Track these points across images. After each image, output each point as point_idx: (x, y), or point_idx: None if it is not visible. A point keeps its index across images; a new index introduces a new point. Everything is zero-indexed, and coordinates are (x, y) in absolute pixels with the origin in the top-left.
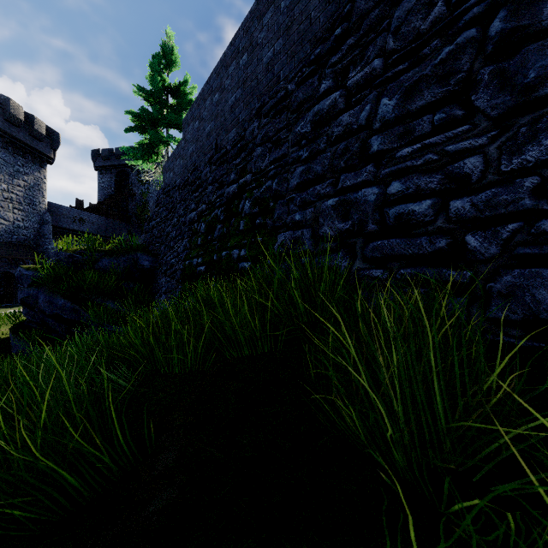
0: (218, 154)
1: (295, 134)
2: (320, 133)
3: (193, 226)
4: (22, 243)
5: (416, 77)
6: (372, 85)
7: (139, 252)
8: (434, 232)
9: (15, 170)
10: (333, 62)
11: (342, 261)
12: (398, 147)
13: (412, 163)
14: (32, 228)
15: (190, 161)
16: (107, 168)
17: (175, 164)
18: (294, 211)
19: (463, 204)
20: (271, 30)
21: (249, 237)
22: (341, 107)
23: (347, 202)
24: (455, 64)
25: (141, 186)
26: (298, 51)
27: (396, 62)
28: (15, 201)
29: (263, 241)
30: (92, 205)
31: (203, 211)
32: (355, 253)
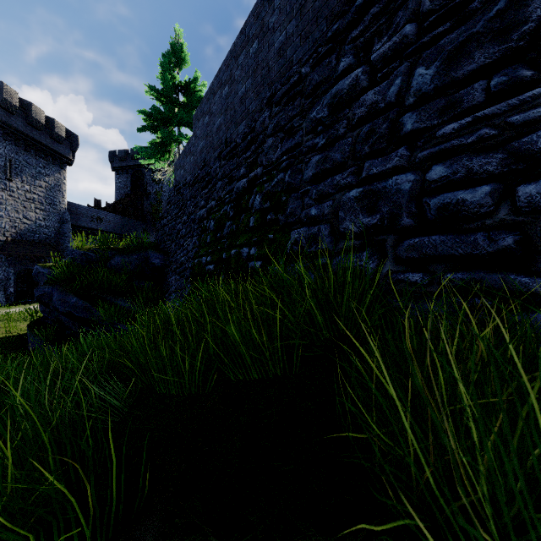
0: (228, 148)
1: (310, 121)
2: (339, 116)
3: (202, 223)
4: (44, 241)
5: (463, 37)
6: (403, 54)
7: (150, 250)
8: (494, 226)
9: (37, 172)
10: (354, 36)
11: (368, 262)
12: (439, 124)
13: (459, 141)
14: (53, 227)
15: (200, 157)
16: (123, 168)
17: (185, 161)
18: (309, 204)
19: (539, 189)
20: (282, 12)
21: (260, 234)
22: (364, 85)
23: (373, 192)
24: (518, 14)
25: (156, 185)
26: (313, 31)
27: (433, 24)
28: (37, 201)
29: (274, 238)
30: (109, 205)
31: (212, 207)
32: (385, 253)
